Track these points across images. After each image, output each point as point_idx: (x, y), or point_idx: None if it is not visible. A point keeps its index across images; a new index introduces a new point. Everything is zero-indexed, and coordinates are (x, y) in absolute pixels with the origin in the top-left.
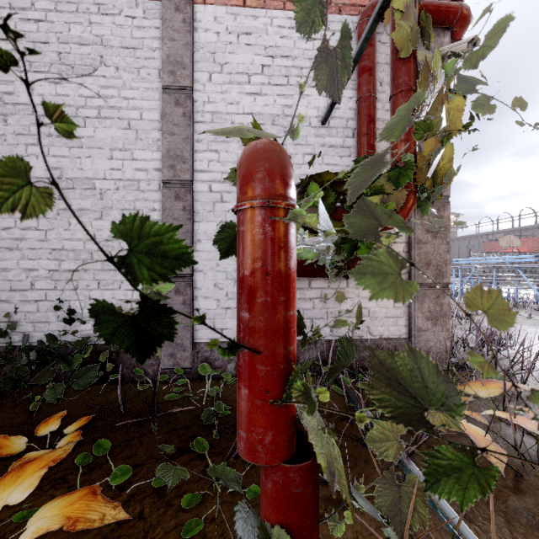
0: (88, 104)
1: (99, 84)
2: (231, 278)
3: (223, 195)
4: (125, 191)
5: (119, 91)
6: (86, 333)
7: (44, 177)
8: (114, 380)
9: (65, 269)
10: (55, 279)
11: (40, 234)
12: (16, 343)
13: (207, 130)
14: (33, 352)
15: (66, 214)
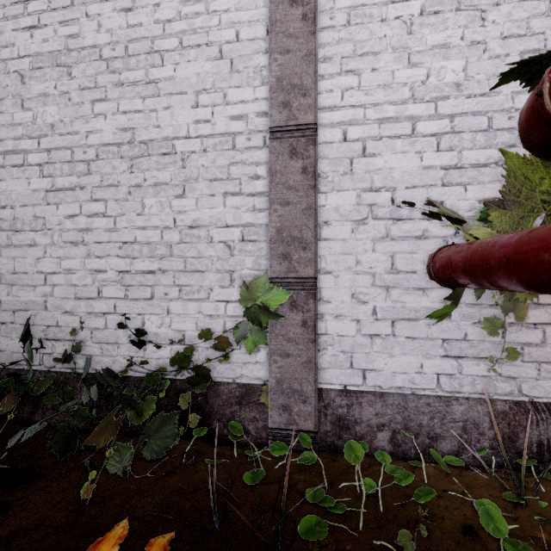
0: (167, 32)
1: (181, 0)
2: (380, 284)
3: (367, 145)
4: (216, 153)
5: (206, 4)
6: (163, 362)
7: (112, 143)
8: (201, 436)
9: (137, 270)
10: (125, 283)
11: (109, 222)
12: (81, 369)
13: (339, 39)
14: (93, 392)
15: (138, 192)
